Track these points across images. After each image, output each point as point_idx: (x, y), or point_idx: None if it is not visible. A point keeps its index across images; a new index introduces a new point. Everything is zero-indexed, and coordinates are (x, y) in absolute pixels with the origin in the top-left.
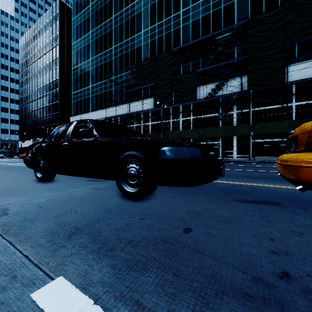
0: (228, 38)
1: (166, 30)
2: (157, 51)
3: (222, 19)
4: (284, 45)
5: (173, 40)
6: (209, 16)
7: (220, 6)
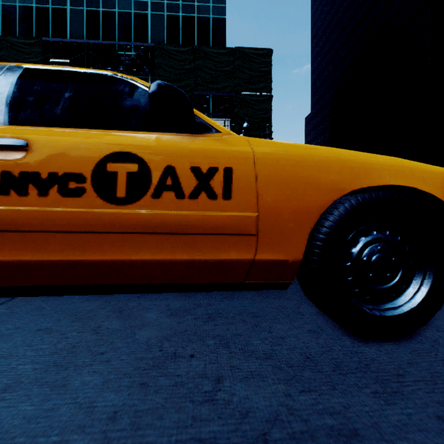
0: (133, 58)
1: (40, 2)
2: (18, 30)
3: (132, 29)
4: (193, 93)
5: (53, 25)
6: (114, 15)
7: (130, 10)
